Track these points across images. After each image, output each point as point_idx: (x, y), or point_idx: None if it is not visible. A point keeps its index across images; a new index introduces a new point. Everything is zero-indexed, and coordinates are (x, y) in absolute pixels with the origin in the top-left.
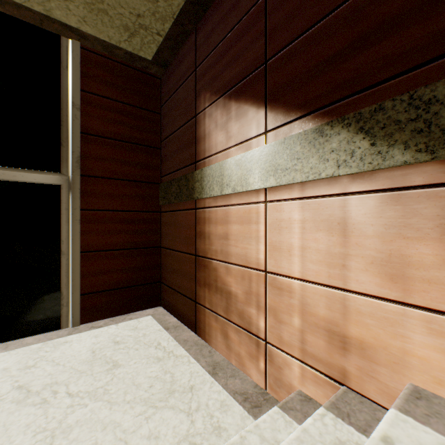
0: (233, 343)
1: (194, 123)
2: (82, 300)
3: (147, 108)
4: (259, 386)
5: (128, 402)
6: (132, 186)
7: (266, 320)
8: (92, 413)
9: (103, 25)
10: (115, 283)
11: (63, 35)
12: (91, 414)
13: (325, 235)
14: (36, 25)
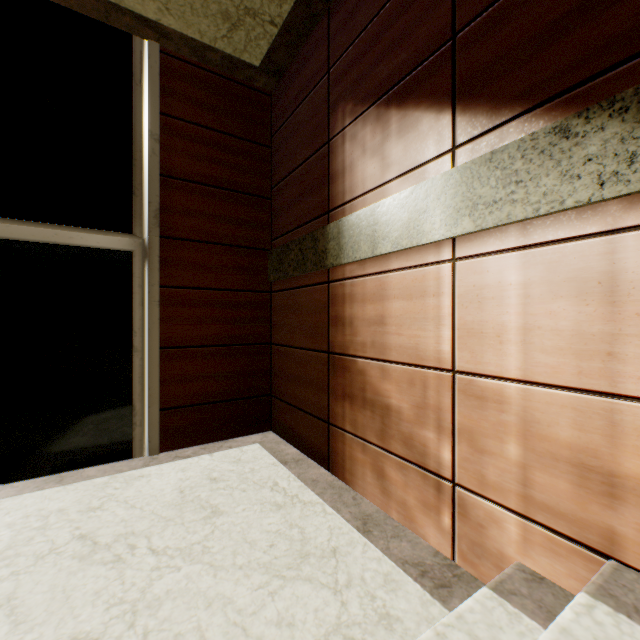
0: (394, 485)
1: (325, 153)
2: (162, 417)
3: (252, 139)
4: (440, 554)
5: (240, 568)
6: (231, 254)
7: (454, 450)
8: (188, 580)
9: (193, 13)
10: (208, 394)
11: (136, 34)
12: (187, 582)
13: (572, 304)
14: (100, 20)
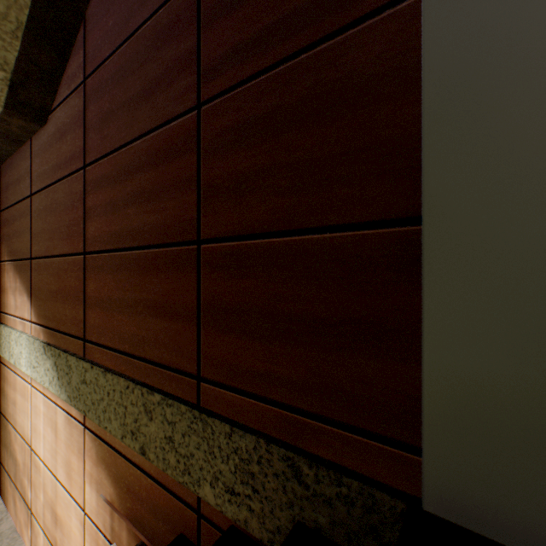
0: (19, 510)
1: None
2: None
3: None
4: None
5: None
6: None
7: (32, 493)
8: None
9: None
10: None
11: None
12: None
13: (51, 431)
14: None
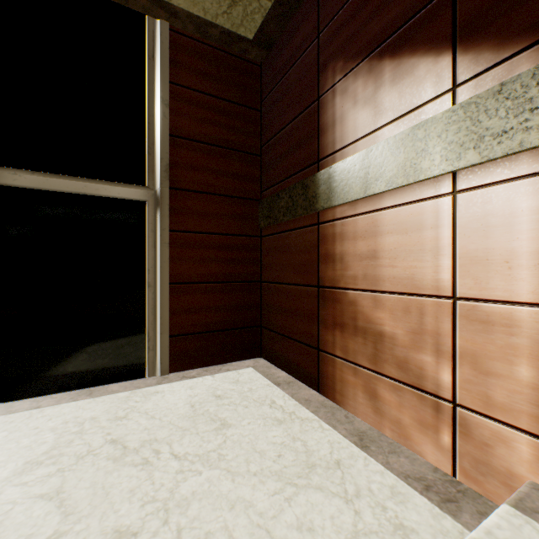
0: (388, 405)
1: (315, 109)
2: (171, 342)
3: (245, 104)
4: (440, 470)
5: (254, 475)
6: (227, 203)
7: (455, 372)
8: (209, 484)
9: None
10: (208, 324)
11: (150, 15)
12: (209, 485)
13: None
14: (121, 4)
